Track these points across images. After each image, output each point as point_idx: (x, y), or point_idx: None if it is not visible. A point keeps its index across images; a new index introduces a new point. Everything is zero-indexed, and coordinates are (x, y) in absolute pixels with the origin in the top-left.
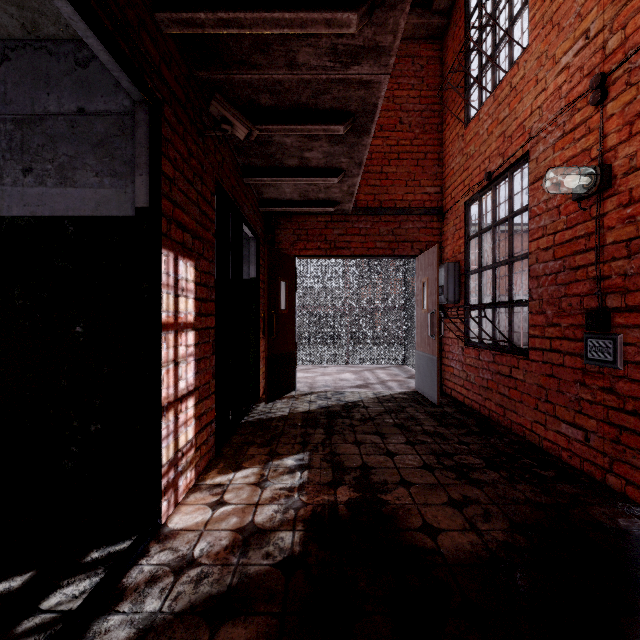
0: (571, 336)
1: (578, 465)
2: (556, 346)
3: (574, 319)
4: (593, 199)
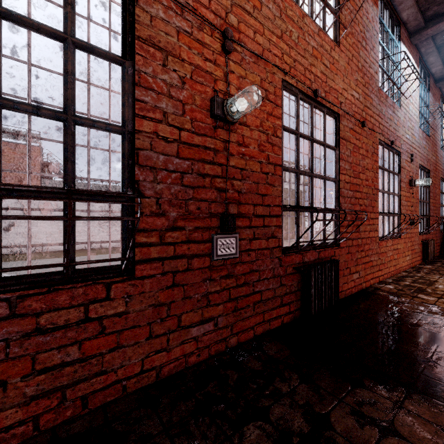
0: (199, 238)
1: (206, 355)
2: (182, 251)
3: (202, 222)
4: (219, 123)
